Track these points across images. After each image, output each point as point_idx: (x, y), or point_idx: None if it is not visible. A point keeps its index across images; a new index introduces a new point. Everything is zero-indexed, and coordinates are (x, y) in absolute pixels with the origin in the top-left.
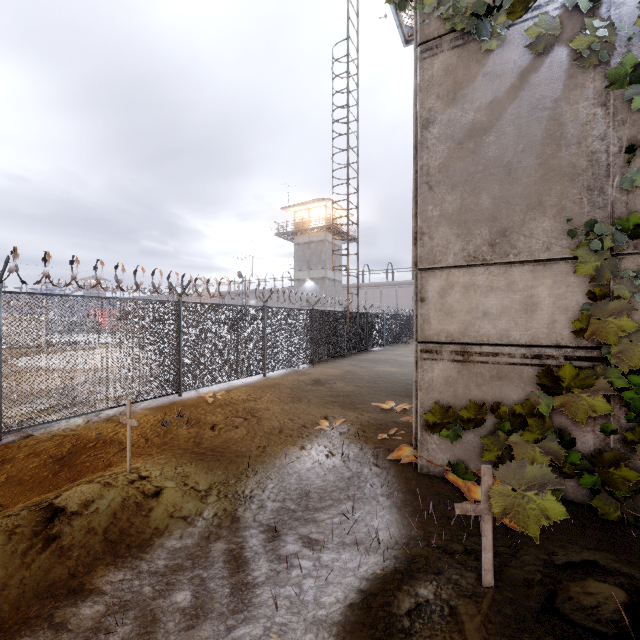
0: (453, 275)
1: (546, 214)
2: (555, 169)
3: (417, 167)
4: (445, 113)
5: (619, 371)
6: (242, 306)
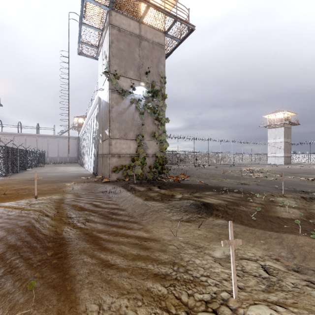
0: (117, 140)
1: (132, 131)
2: (133, 124)
3: (110, 115)
4: (116, 106)
5: (141, 158)
6: None
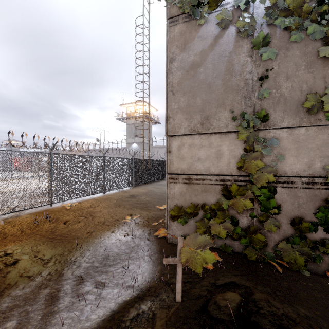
0: (184, 139)
1: (226, 109)
2: (230, 87)
3: (167, 82)
4: (180, 55)
5: (257, 187)
6: (90, 156)
